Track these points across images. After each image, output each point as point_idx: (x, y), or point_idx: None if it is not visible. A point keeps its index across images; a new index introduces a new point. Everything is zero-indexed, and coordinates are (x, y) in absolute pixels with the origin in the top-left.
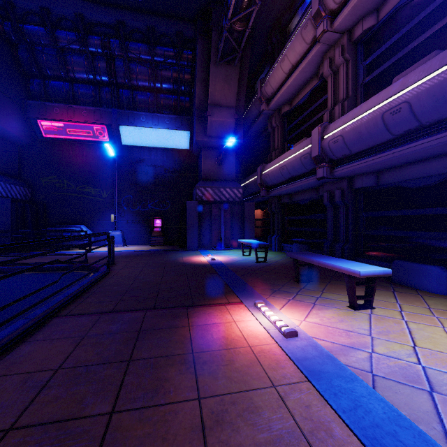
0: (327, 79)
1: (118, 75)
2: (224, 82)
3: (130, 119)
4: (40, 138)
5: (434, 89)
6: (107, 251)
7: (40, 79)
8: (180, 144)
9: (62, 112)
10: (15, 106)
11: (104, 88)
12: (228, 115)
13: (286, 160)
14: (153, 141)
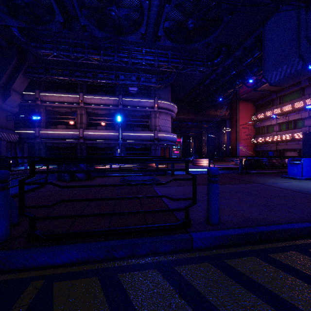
0: (78, 115)
1: None
2: (22, 82)
3: None
4: None
5: (108, 135)
6: None
7: None
8: None
9: None
10: None
11: None
12: (19, 97)
13: (63, 133)
14: None
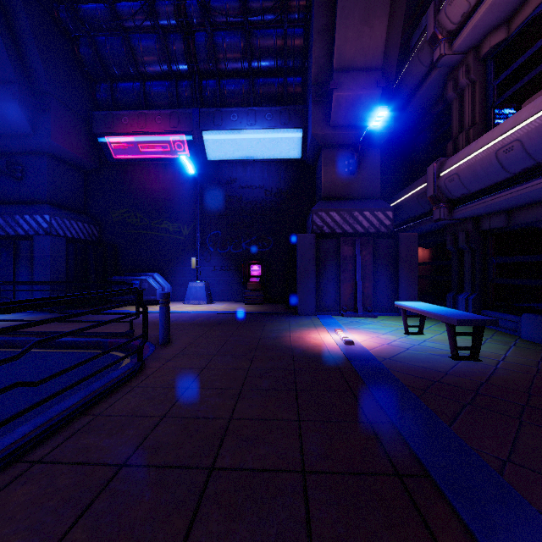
0: None
1: (199, 56)
2: (362, 22)
3: (216, 120)
4: (110, 161)
5: None
6: (180, 311)
7: (107, 81)
8: (287, 152)
9: (132, 122)
10: (76, 119)
11: (183, 81)
12: (369, 83)
13: (519, 128)
14: (248, 150)
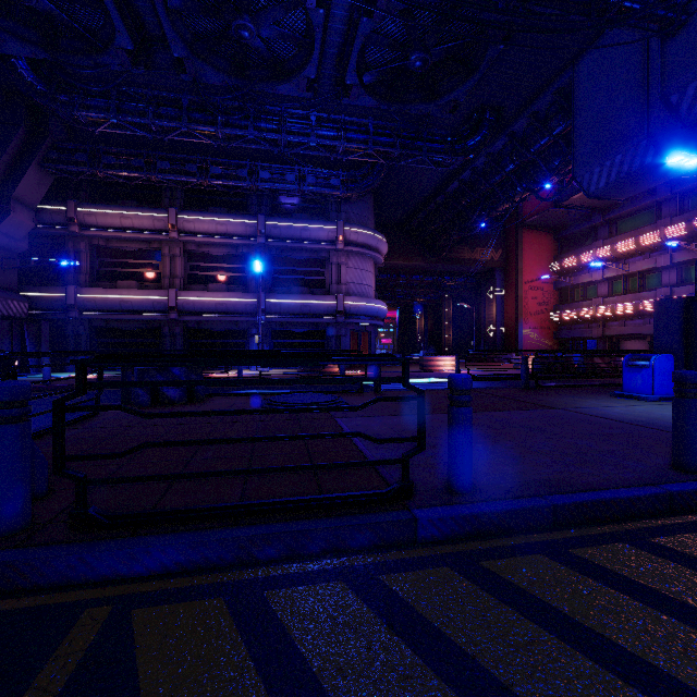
0: (166, 257)
1: None
2: (37, 183)
3: None
4: None
5: (234, 304)
6: None
7: None
8: None
9: None
10: None
11: None
12: (30, 217)
13: (131, 298)
14: None
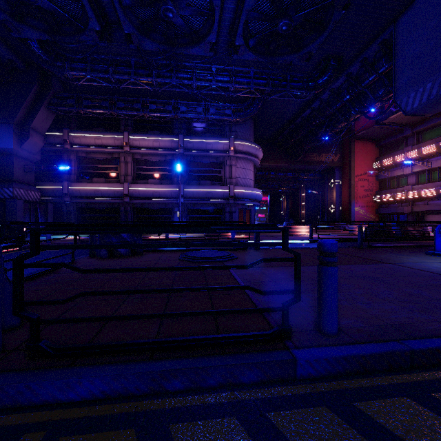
0: (122, 163)
1: None
2: (45, 118)
3: None
4: None
5: (164, 192)
6: None
7: None
8: None
9: None
10: None
11: None
12: (41, 140)
13: (101, 188)
14: None
